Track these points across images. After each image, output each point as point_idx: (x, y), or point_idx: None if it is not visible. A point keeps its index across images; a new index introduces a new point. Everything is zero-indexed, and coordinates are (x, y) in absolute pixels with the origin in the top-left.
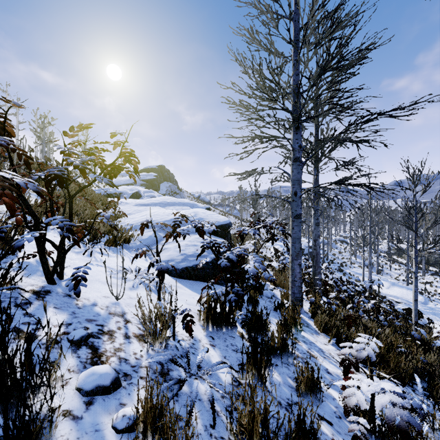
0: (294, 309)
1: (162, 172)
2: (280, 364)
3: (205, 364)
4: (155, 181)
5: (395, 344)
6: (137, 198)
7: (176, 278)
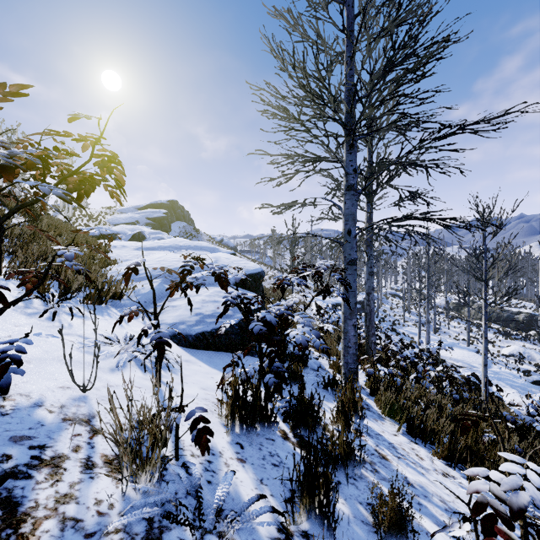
0: (354, 389)
1: (174, 208)
2: (343, 479)
3: (229, 501)
4: (164, 219)
5: (479, 428)
6: (140, 240)
7: (187, 349)
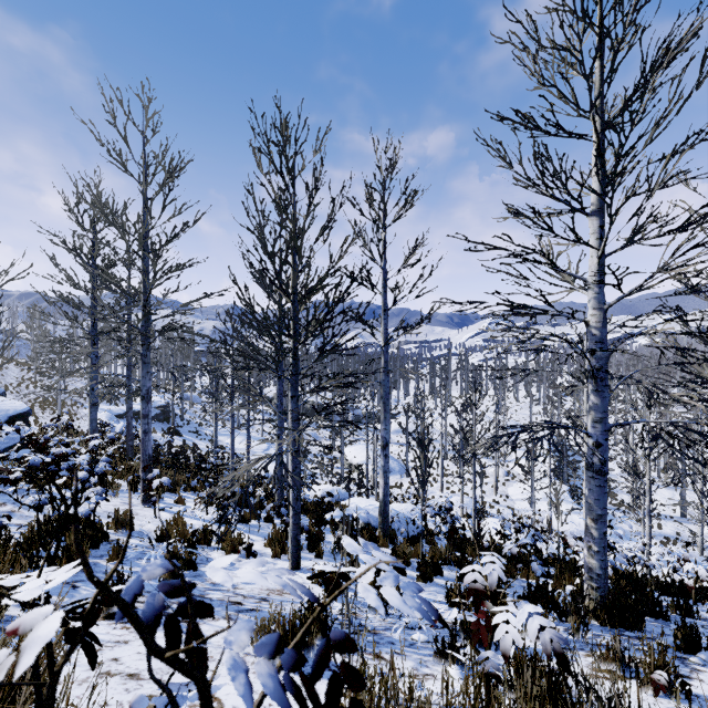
0: None
1: None
2: None
3: None
4: None
5: None
6: None
7: None
